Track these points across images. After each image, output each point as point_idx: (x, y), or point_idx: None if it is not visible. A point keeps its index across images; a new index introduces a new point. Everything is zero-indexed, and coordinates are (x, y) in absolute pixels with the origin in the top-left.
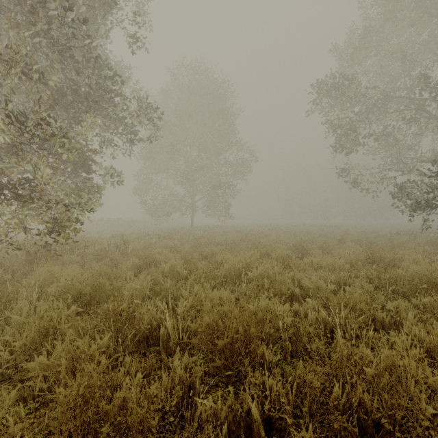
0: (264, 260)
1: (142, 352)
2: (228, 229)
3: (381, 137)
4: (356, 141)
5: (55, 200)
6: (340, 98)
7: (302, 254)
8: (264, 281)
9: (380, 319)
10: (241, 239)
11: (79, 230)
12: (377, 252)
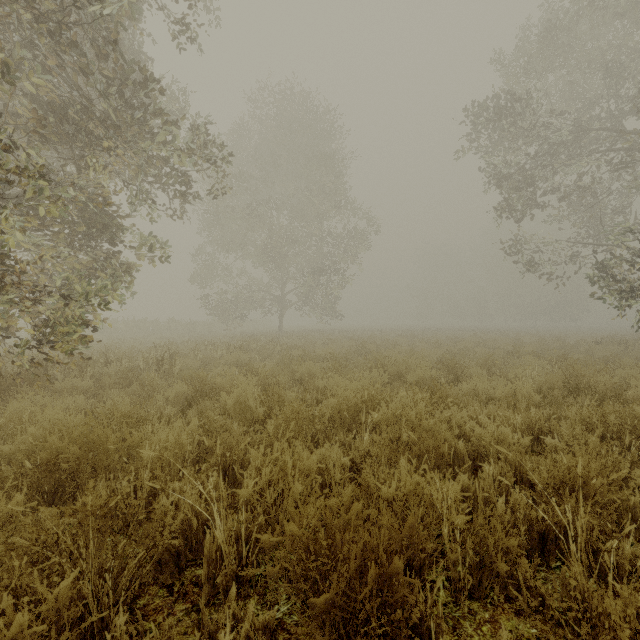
0: (395, 386)
1: (165, 584)
2: (335, 335)
3: (572, 192)
4: (532, 199)
5: (46, 286)
6: (509, 131)
7: (456, 375)
8: (401, 427)
9: (630, 509)
10: (355, 351)
11: (91, 338)
12: (583, 374)
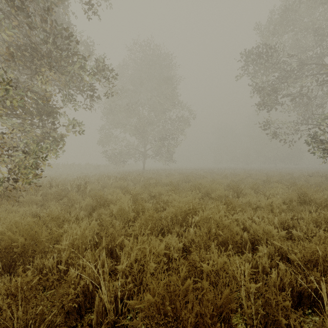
0: (205, 199)
1: (72, 325)
2: (172, 172)
3: (296, 97)
4: (276, 100)
5: (15, 145)
6: (264, 64)
7: (237, 193)
8: (211, 224)
9: None
10: (183, 180)
11: (40, 173)
12: (307, 193)
